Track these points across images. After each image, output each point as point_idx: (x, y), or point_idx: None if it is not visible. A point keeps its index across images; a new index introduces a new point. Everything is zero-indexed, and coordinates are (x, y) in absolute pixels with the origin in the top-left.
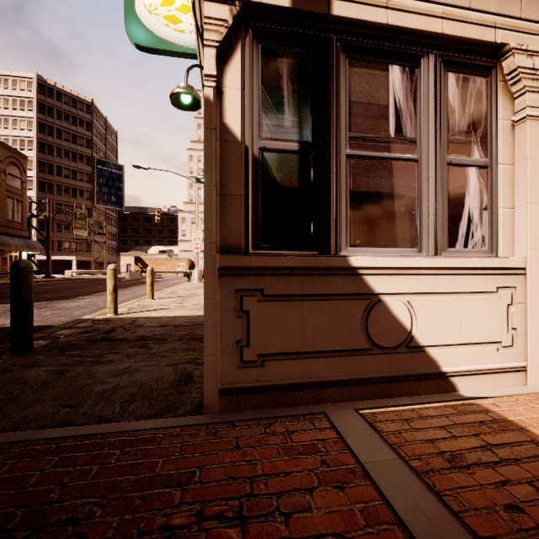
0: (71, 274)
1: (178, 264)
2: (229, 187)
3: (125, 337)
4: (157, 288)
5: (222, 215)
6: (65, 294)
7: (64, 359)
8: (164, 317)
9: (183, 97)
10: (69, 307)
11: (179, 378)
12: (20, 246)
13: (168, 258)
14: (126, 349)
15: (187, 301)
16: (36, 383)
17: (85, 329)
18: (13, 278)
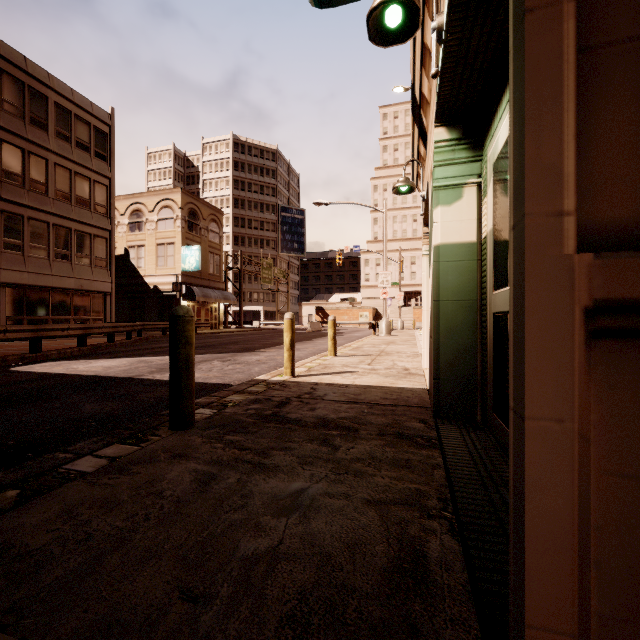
0: (258, 325)
1: (360, 314)
2: (607, 15)
3: (301, 417)
4: (338, 342)
5: (579, 121)
6: (249, 345)
7: (220, 448)
8: (351, 387)
9: (388, 14)
10: (249, 362)
11: (397, 557)
12: (218, 297)
13: (349, 306)
14: (301, 442)
15: (377, 361)
16: (170, 499)
17: (256, 396)
18: (171, 329)
